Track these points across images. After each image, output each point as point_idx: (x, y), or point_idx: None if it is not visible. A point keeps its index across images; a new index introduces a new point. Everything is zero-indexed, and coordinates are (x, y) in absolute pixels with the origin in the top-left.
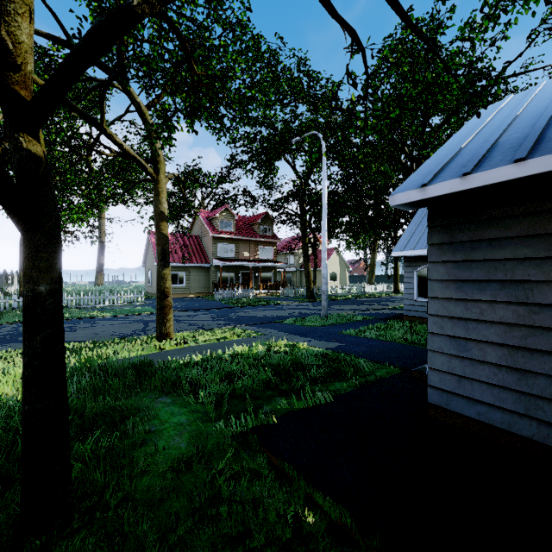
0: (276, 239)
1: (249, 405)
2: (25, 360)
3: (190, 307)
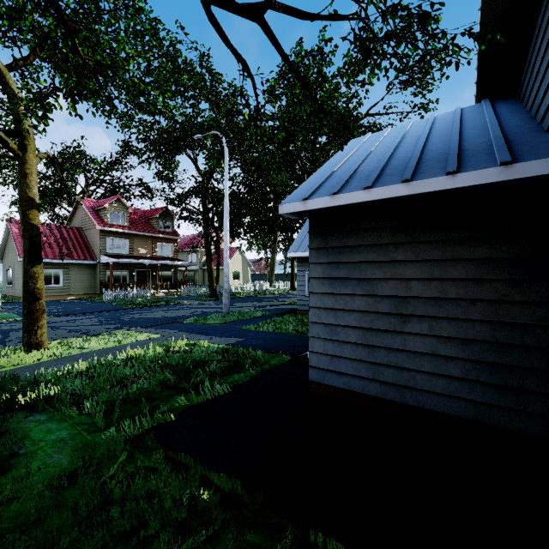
0: (177, 236)
1: (145, 408)
2: None
3: (69, 311)
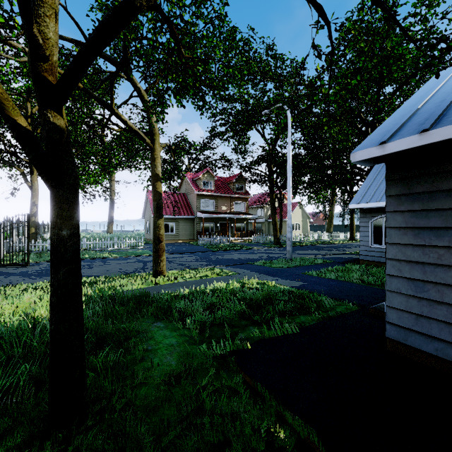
0: (248, 195)
1: (227, 332)
2: (52, 290)
3: (179, 250)
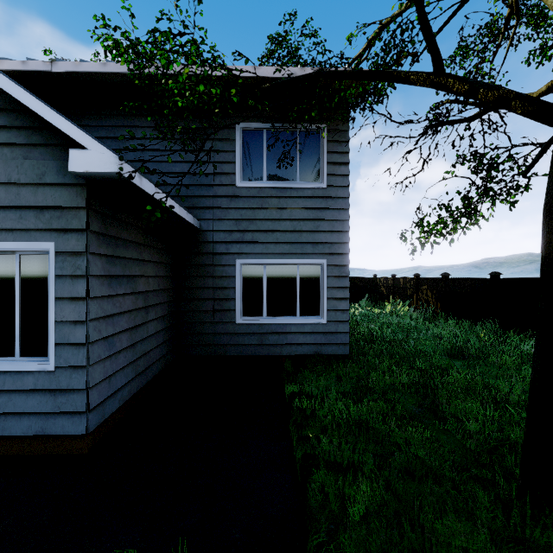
0: None
1: None
2: None
3: None
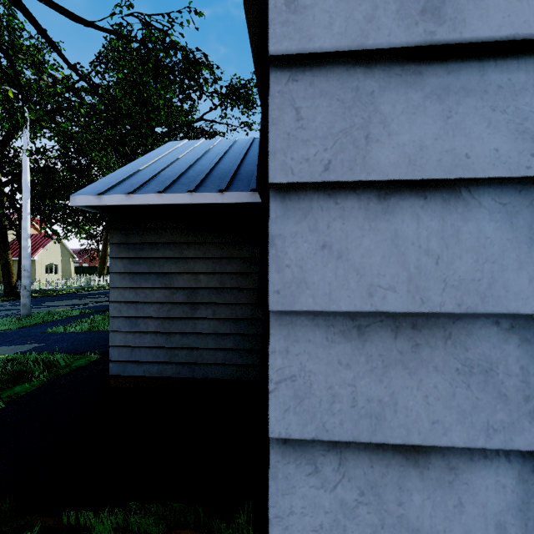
0: None
1: None
2: None
3: None
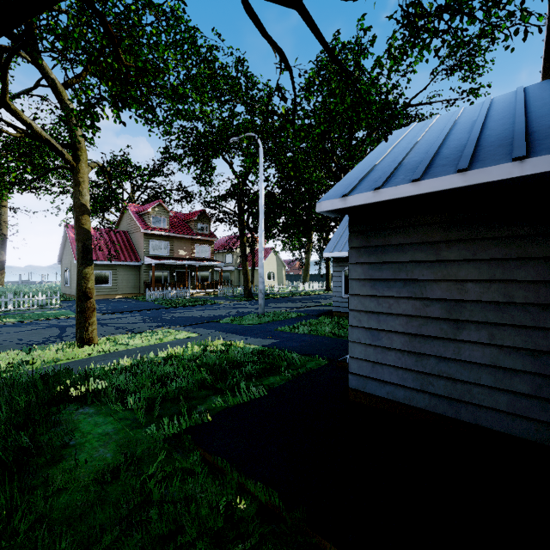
0: (214, 237)
1: (183, 407)
2: None
3: (117, 309)
